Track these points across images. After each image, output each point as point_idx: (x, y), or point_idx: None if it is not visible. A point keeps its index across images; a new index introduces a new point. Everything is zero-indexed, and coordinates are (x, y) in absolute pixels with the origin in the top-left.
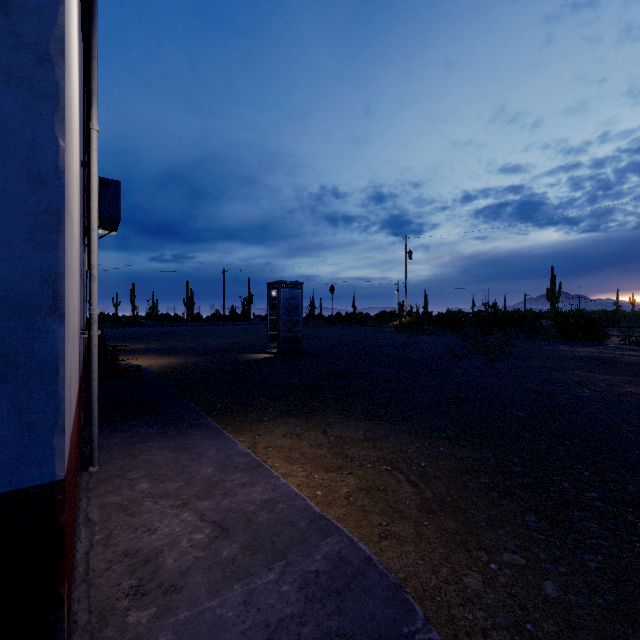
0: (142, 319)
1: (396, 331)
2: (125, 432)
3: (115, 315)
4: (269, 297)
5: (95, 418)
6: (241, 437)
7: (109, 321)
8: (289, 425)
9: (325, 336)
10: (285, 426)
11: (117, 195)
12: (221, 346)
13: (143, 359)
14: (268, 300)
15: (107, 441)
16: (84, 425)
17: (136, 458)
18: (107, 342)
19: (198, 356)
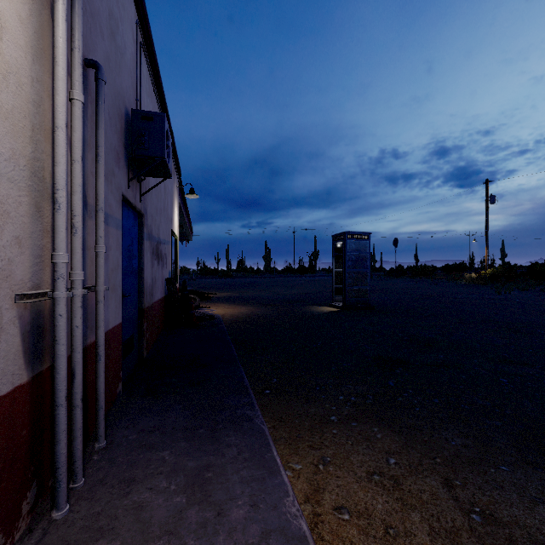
0: (232, 272)
1: (474, 285)
2: (152, 417)
3: (215, 269)
4: (334, 249)
5: (60, 431)
6: (296, 460)
7: (211, 273)
8: (374, 446)
9: (391, 289)
10: (367, 448)
11: (161, 130)
12: (289, 297)
13: (221, 307)
14: (333, 252)
15: (123, 433)
16: (123, 394)
17: (129, 493)
18: (203, 290)
19: (267, 306)
